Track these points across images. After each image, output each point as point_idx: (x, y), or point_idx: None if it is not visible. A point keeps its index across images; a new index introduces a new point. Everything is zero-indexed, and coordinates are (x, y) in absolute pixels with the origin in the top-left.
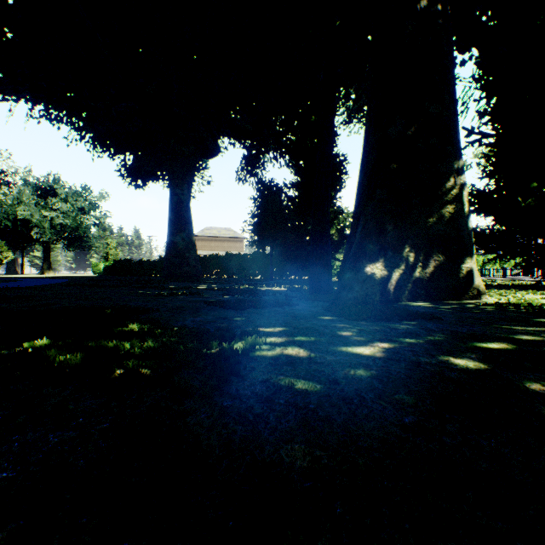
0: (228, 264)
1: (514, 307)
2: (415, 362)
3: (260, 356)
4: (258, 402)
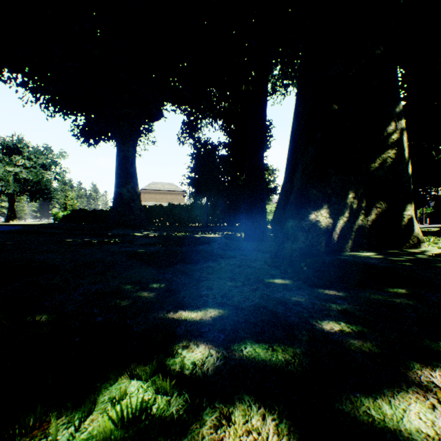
0: (170, 213)
1: None
2: None
3: None
4: None
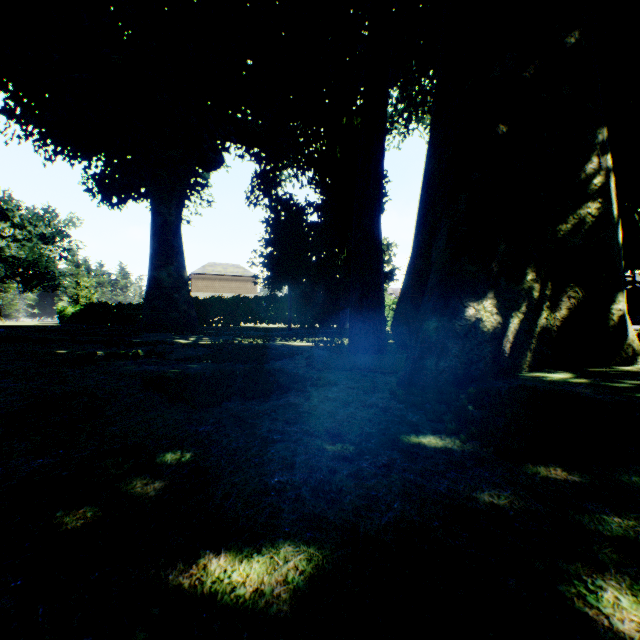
0: (235, 309)
1: None
2: None
3: None
4: None
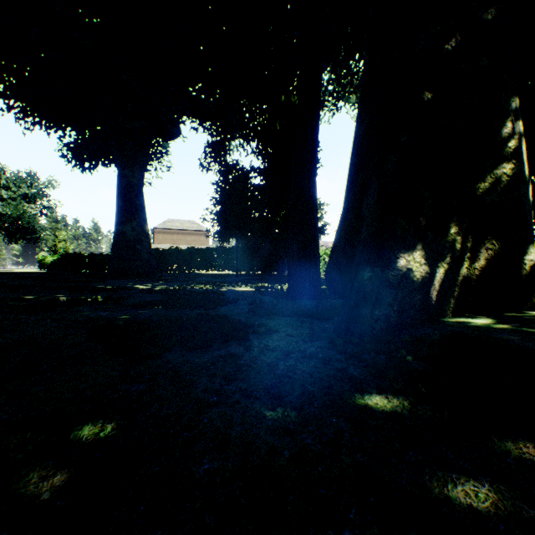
0: (190, 258)
1: None
2: None
3: None
4: None
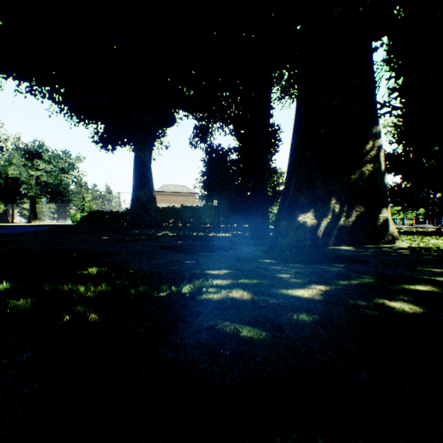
0: (183, 214)
1: (426, 251)
2: (353, 305)
3: (206, 299)
4: (202, 354)
